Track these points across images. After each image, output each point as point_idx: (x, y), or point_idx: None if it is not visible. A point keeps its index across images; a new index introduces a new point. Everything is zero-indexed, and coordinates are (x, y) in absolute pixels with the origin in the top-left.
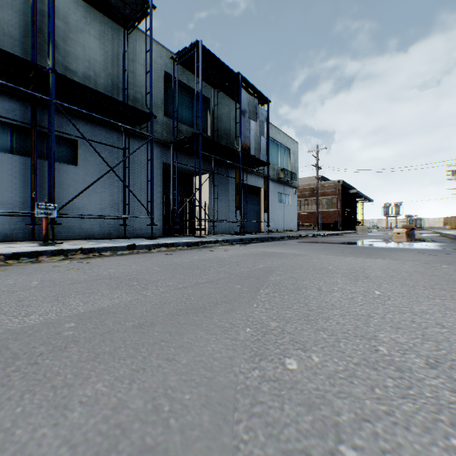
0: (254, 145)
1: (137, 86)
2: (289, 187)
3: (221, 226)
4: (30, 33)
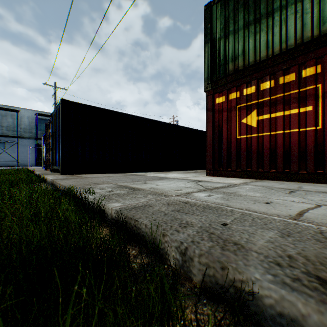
0: None
1: (25, 124)
2: None
3: None
4: None
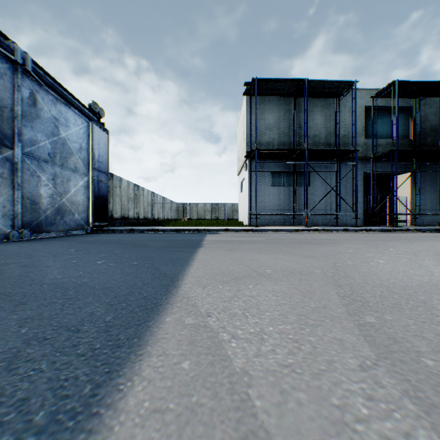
0: None
1: (343, 127)
2: None
3: (426, 219)
4: (290, 127)
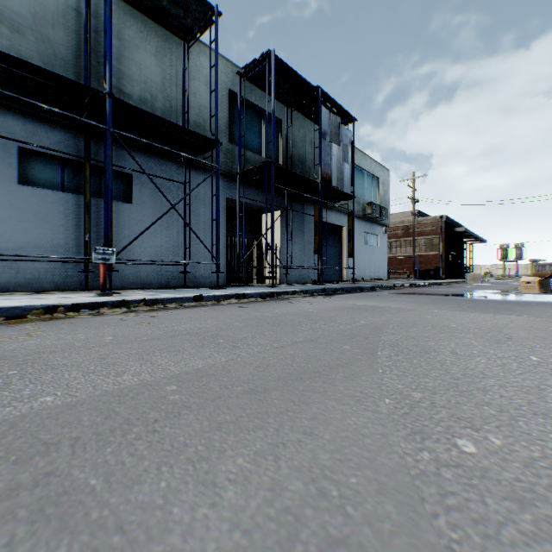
0: (336, 174)
1: (198, 109)
2: (378, 225)
3: (295, 274)
4: (82, 54)
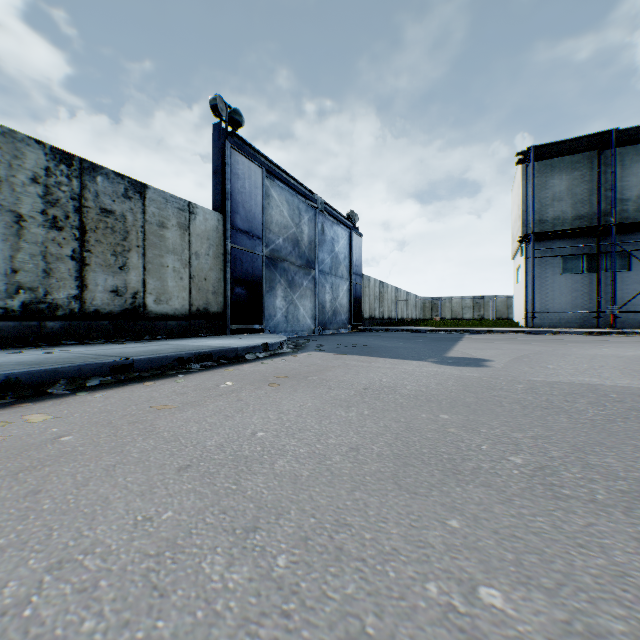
0: None
1: None
2: None
3: None
4: (593, 191)
